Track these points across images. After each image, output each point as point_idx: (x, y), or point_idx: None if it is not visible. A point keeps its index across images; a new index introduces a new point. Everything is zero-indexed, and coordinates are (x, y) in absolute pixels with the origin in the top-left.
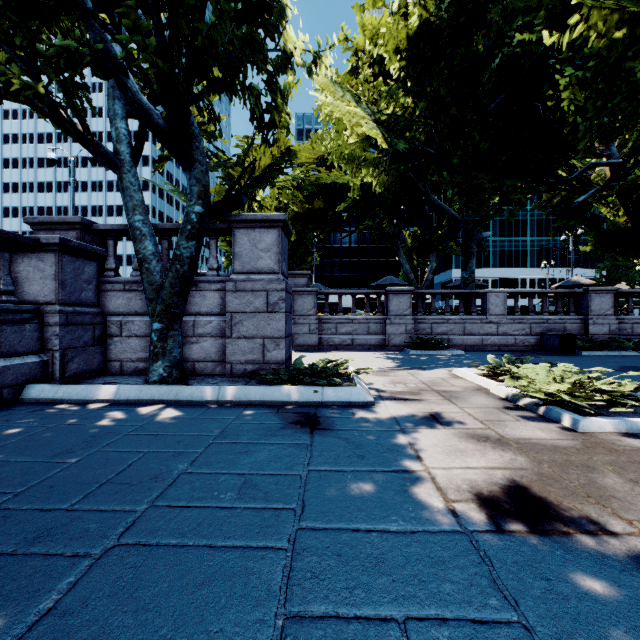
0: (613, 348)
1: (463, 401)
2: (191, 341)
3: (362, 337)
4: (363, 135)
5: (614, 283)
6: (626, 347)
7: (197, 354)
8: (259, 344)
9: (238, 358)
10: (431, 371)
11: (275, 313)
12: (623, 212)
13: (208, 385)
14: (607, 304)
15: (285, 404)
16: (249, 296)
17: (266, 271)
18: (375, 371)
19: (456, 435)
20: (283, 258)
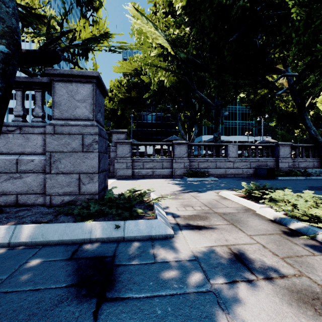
0: (292, 175)
1: (245, 226)
2: (14, 176)
3: (159, 170)
4: (159, 51)
5: (287, 141)
6: (298, 174)
7: (20, 188)
8: (75, 178)
9: (56, 191)
10: (205, 193)
11: (89, 153)
12: (290, 105)
13: (13, 221)
14: (287, 152)
15: (85, 242)
16: (66, 138)
17: (82, 118)
18: (169, 195)
19: (281, 297)
20: (98, 109)
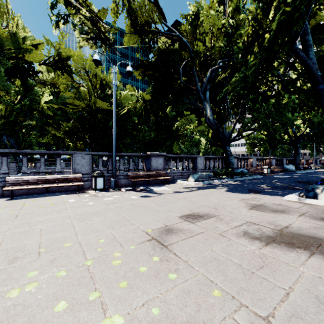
0: None
1: None
2: None
3: None
4: None
5: None
6: None
7: None
8: None
9: None
10: None
11: None
12: None
13: None
14: None
15: None
16: None
17: None
18: None
19: None
20: None
